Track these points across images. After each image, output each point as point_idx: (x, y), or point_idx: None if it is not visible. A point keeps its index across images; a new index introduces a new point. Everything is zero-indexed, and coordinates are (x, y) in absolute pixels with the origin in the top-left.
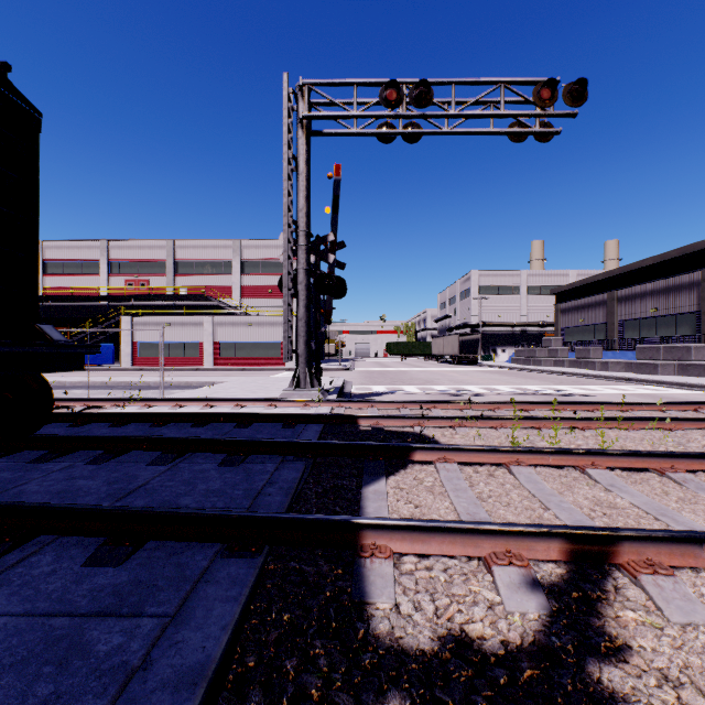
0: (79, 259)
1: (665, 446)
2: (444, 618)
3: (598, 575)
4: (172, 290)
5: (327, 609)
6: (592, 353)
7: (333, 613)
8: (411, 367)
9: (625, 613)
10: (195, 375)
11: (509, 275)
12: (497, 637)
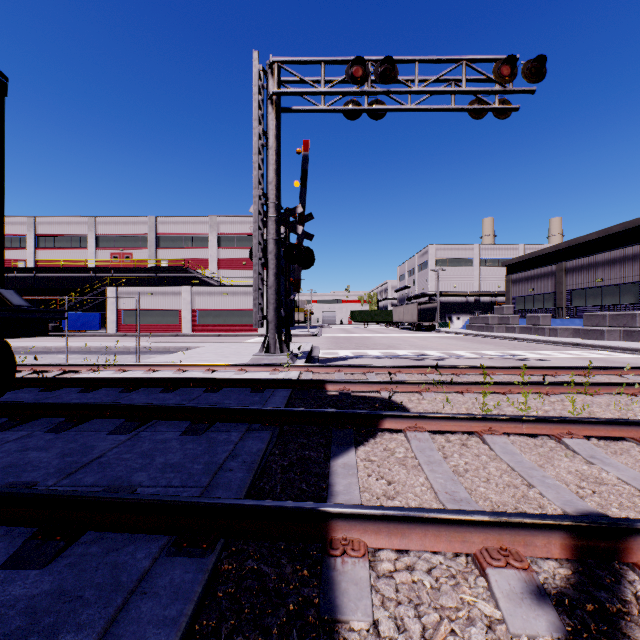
0: (69, 234)
1: (633, 412)
2: None
3: (611, 578)
4: (154, 262)
5: (289, 630)
6: (541, 320)
7: (296, 636)
8: (374, 333)
9: None
10: (174, 340)
11: (463, 249)
12: None
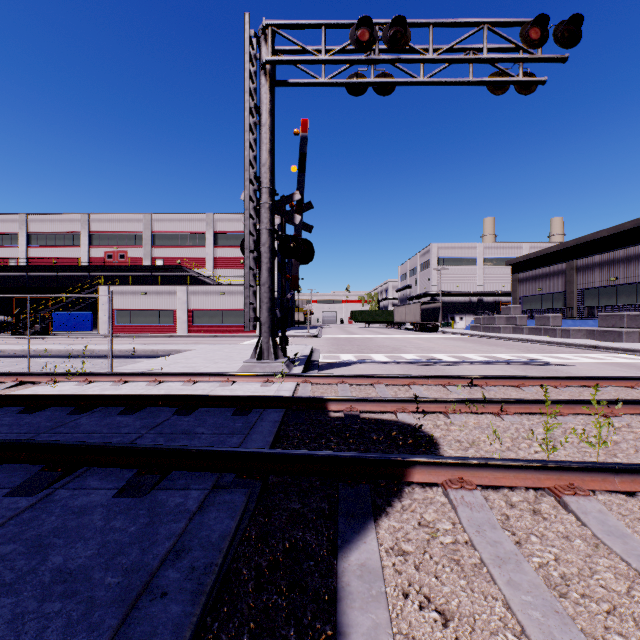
0: (62, 232)
1: None
2: None
3: None
4: (149, 261)
5: None
6: (551, 320)
7: None
8: (376, 334)
9: None
10: (167, 342)
11: (466, 248)
12: None
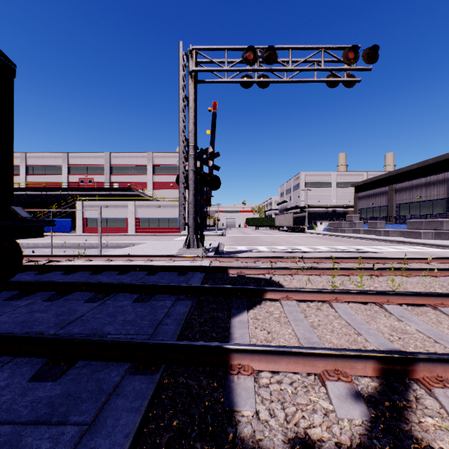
0: (49, 164)
1: (434, 288)
2: (292, 423)
3: (402, 387)
4: (109, 184)
5: (206, 416)
6: (378, 224)
7: (210, 419)
8: (262, 234)
9: (425, 419)
10: (123, 239)
11: (324, 175)
12: (332, 439)
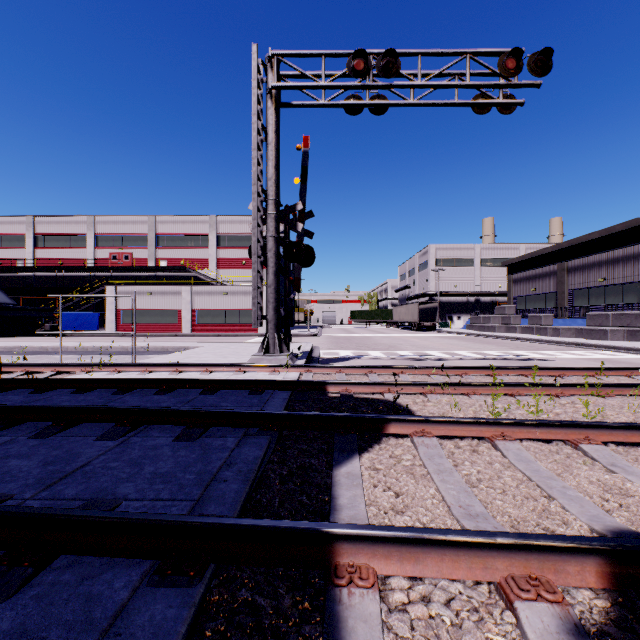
0: (68, 233)
1: None
2: None
3: None
4: (153, 262)
5: None
6: (543, 319)
7: None
8: (374, 333)
9: None
10: (173, 340)
11: (464, 249)
12: None
